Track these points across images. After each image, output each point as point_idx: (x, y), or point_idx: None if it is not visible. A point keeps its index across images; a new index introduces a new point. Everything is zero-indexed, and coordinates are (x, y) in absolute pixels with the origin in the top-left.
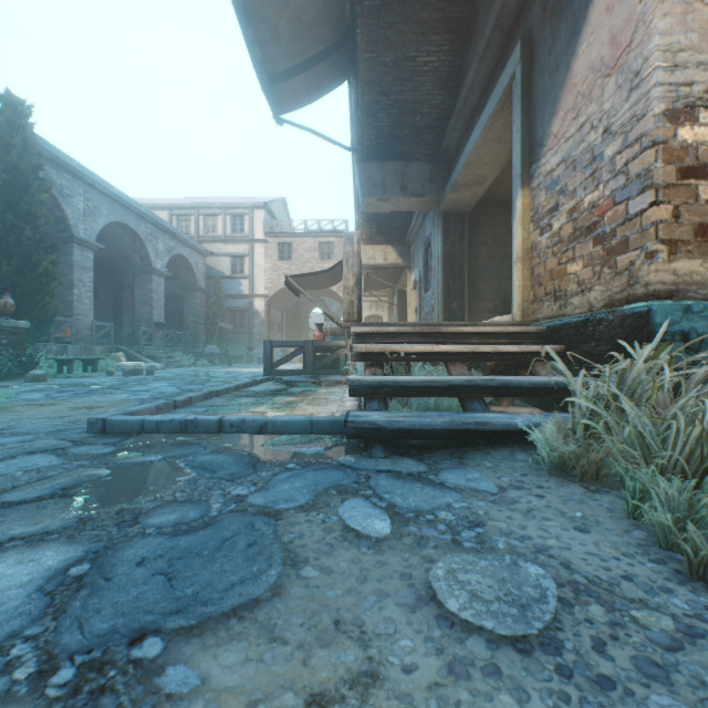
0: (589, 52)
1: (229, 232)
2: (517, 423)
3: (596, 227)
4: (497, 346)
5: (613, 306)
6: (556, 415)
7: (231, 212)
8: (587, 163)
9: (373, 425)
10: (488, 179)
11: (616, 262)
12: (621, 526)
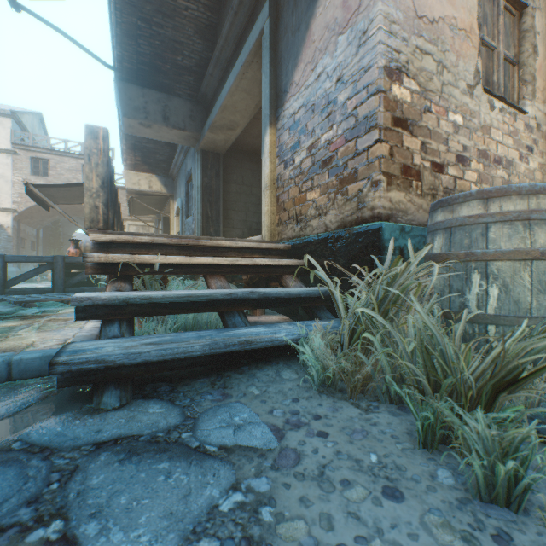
0: (325, 14)
1: None
2: (282, 337)
3: (332, 161)
4: (255, 259)
5: (345, 227)
6: (316, 325)
7: None
8: (324, 107)
9: (101, 363)
10: (240, 127)
11: (348, 190)
12: (422, 466)
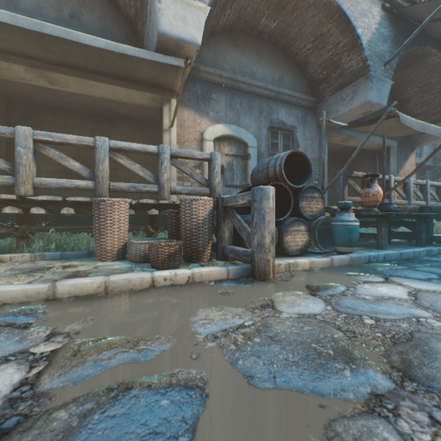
0: (407, 167)
1: None
2: None
3: None
4: None
5: None
6: None
7: None
8: None
9: None
10: (342, 143)
11: None
12: None
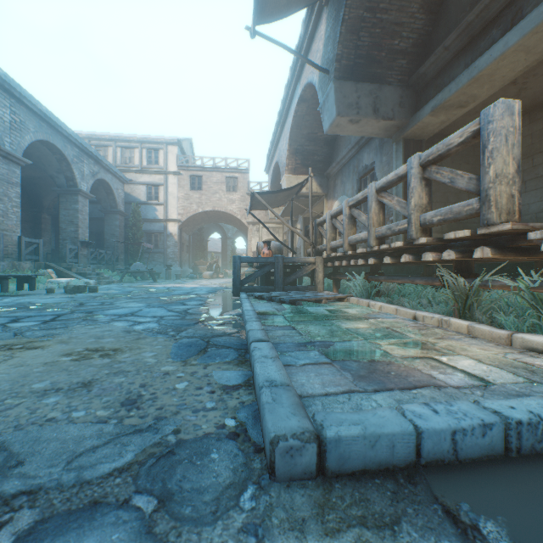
0: None
1: (145, 164)
2: None
3: None
4: None
5: None
6: None
7: (147, 146)
8: None
9: None
10: (475, 102)
11: None
12: None
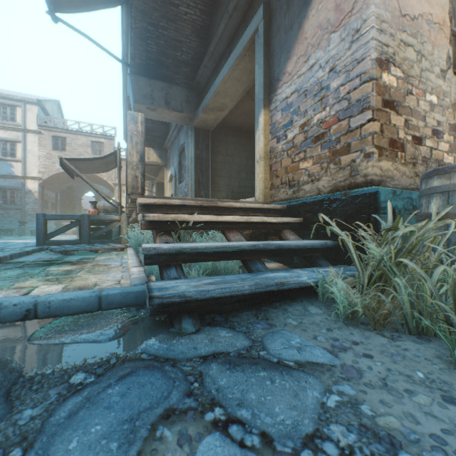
0: (318, 16)
1: None
2: (306, 280)
3: (324, 136)
4: (263, 218)
5: (338, 191)
6: (330, 271)
7: (1, 101)
8: (317, 92)
9: (183, 298)
10: (228, 108)
11: (341, 160)
12: None
